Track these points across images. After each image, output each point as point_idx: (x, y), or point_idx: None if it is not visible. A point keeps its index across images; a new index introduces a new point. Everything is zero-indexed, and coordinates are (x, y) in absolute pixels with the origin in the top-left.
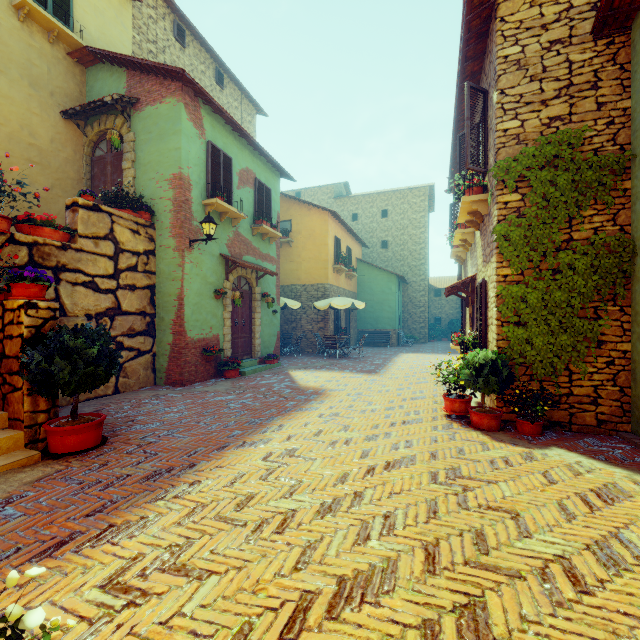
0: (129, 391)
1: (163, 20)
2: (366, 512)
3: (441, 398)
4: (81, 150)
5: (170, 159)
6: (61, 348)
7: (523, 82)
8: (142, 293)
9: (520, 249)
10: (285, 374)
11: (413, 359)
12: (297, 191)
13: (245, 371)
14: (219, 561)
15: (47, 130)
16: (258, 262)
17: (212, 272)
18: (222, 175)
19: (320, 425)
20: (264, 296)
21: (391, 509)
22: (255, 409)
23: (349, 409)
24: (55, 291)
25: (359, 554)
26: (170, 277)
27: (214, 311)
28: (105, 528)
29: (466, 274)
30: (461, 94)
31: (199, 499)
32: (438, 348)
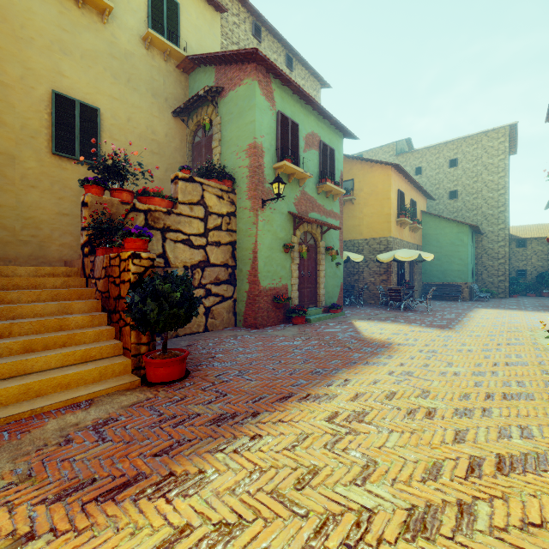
0: (215, 330)
1: (244, 23)
2: None
3: None
4: (185, 140)
5: (247, 132)
6: (152, 291)
7: None
8: (225, 248)
9: None
10: (348, 324)
11: (494, 315)
12: (358, 154)
13: (310, 319)
14: None
15: (163, 127)
16: (322, 218)
17: (281, 228)
18: (290, 140)
19: (392, 385)
20: (328, 249)
21: None
22: (319, 358)
23: (424, 369)
24: (162, 247)
25: None
26: (247, 234)
27: (283, 263)
28: (165, 476)
29: None
30: None
31: (257, 460)
32: (525, 304)
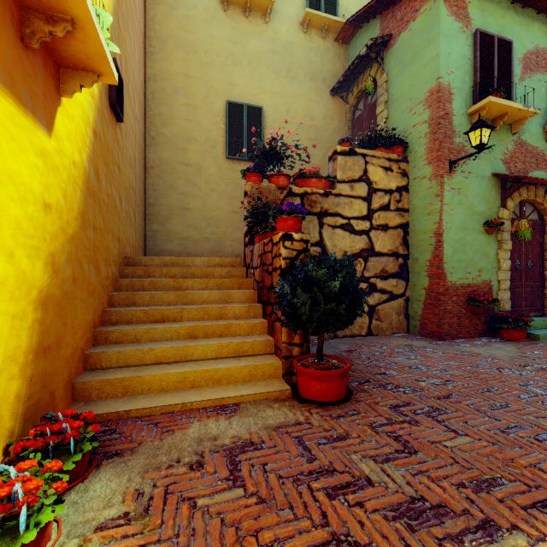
0: (381, 335)
1: None
2: None
3: None
4: (344, 118)
5: (425, 75)
6: (303, 279)
7: None
8: (394, 233)
9: None
10: None
11: None
12: None
13: (536, 334)
14: None
15: (321, 111)
16: None
17: (480, 199)
18: (496, 68)
19: None
20: None
21: None
22: None
23: None
24: (319, 234)
25: None
26: (425, 211)
27: (483, 249)
28: None
29: None
30: None
31: None
32: None
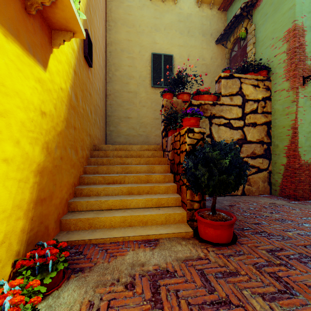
0: (251, 195)
1: None
2: None
3: None
4: (224, 57)
5: (283, 21)
6: (202, 158)
7: None
8: (260, 128)
9: None
10: None
11: None
12: None
13: None
14: None
15: (209, 54)
16: None
17: None
18: None
19: None
20: None
21: None
22: None
23: None
24: (209, 130)
25: None
26: (283, 113)
27: None
28: None
29: None
30: None
31: None
32: None
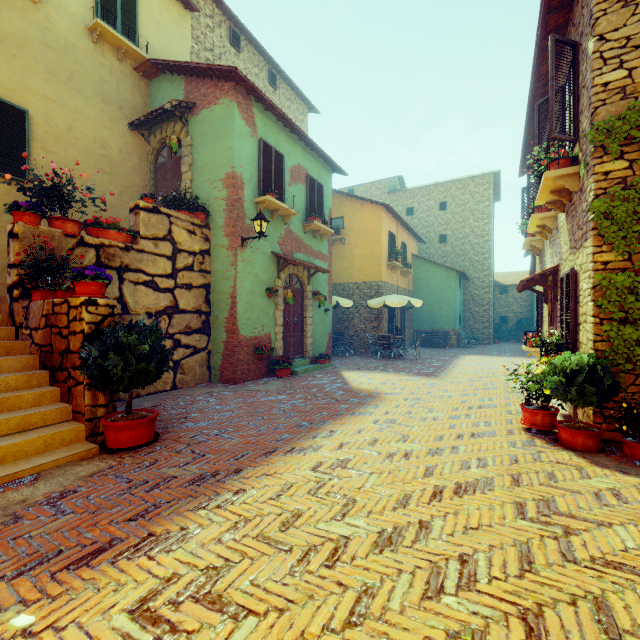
0: (186, 387)
1: (219, 28)
2: (436, 551)
3: (516, 408)
4: (146, 158)
5: (224, 159)
6: (115, 344)
7: (631, 21)
8: (198, 292)
9: (627, 228)
10: (337, 375)
11: (477, 362)
12: (349, 188)
13: (296, 370)
14: (258, 596)
15: (116, 141)
16: (310, 260)
17: (264, 270)
18: (274, 172)
19: (375, 433)
20: (316, 294)
21: (469, 551)
22: (305, 411)
23: (407, 416)
24: (119, 290)
25: (431, 614)
26: (224, 276)
27: (266, 309)
28: (144, 537)
29: (543, 266)
30: (541, 55)
31: (242, 512)
32: (505, 350)
